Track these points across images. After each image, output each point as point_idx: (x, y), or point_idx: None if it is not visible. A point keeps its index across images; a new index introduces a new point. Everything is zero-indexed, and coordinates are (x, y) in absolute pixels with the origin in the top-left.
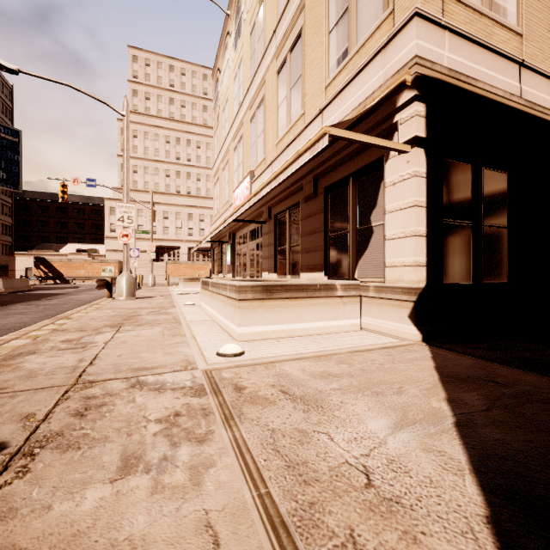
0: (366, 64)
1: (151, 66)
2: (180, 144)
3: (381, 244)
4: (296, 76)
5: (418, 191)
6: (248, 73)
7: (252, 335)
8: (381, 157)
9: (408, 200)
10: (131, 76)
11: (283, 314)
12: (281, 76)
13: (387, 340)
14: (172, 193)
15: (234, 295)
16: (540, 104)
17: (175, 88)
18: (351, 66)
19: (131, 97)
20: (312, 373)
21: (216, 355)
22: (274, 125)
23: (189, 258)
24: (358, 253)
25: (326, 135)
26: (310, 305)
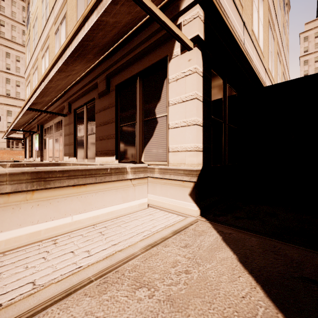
0: None
1: None
2: None
3: (165, 132)
4: None
5: (198, 86)
6: None
7: (12, 242)
8: (165, 57)
9: (190, 93)
10: None
11: (64, 205)
12: None
13: (174, 219)
14: None
15: None
16: (250, 55)
17: None
18: None
19: None
20: None
21: None
22: None
23: (8, 145)
24: (145, 141)
25: None
26: (100, 191)
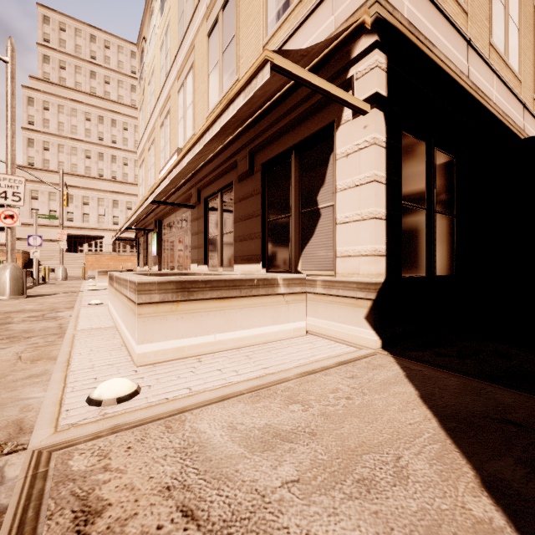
0: (313, 9)
1: (67, 32)
2: (103, 124)
3: (331, 229)
4: (229, 37)
5: (378, 163)
6: (176, 39)
7: (160, 355)
8: (330, 123)
9: (366, 174)
10: (41, 39)
11: (207, 320)
12: (212, 39)
13: (341, 349)
14: (93, 177)
15: (133, 296)
16: (482, 90)
17: (98, 60)
18: (293, 18)
19: (40, 63)
20: (247, 434)
21: (85, 402)
22: (204, 96)
23: (114, 249)
24: (302, 241)
25: (267, 64)
26: (245, 307)
